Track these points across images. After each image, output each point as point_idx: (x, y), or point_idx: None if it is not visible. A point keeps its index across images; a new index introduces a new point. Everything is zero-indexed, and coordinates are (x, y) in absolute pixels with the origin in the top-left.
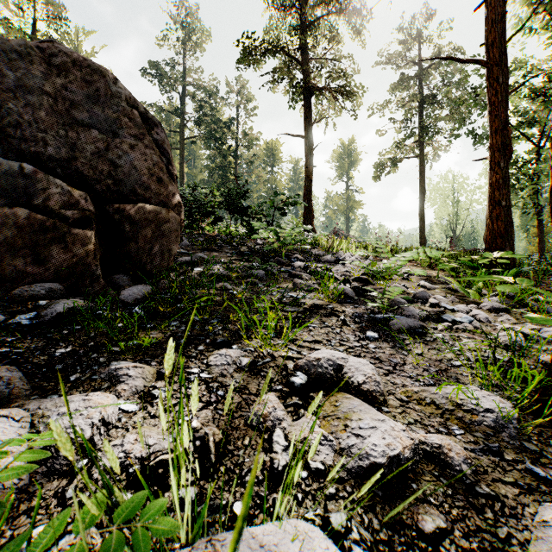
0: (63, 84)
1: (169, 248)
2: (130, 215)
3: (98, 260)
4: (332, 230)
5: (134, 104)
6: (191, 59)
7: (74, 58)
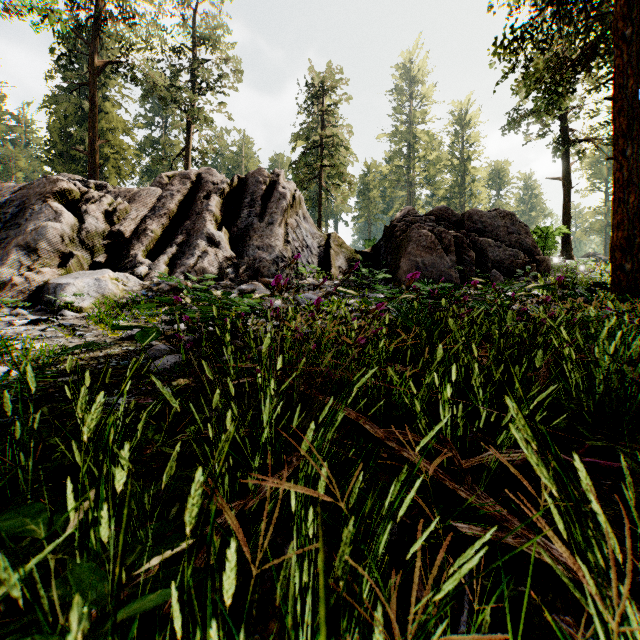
0: (504, 222)
1: (549, 268)
2: (536, 259)
3: (536, 271)
4: (584, 255)
5: (519, 221)
6: (422, 111)
7: (506, 213)
